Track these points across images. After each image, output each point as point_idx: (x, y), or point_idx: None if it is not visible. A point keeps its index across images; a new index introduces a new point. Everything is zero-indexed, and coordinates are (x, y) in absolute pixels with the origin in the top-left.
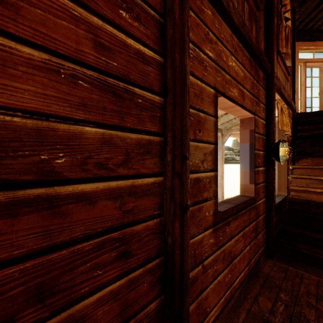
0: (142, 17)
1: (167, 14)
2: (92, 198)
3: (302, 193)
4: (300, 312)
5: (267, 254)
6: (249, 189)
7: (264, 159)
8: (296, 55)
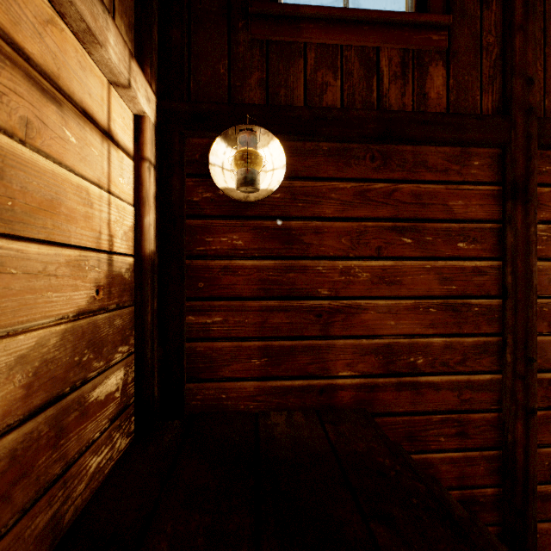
0: (478, 236)
1: (507, 221)
2: (438, 386)
3: None
4: None
5: None
6: None
7: None
8: None
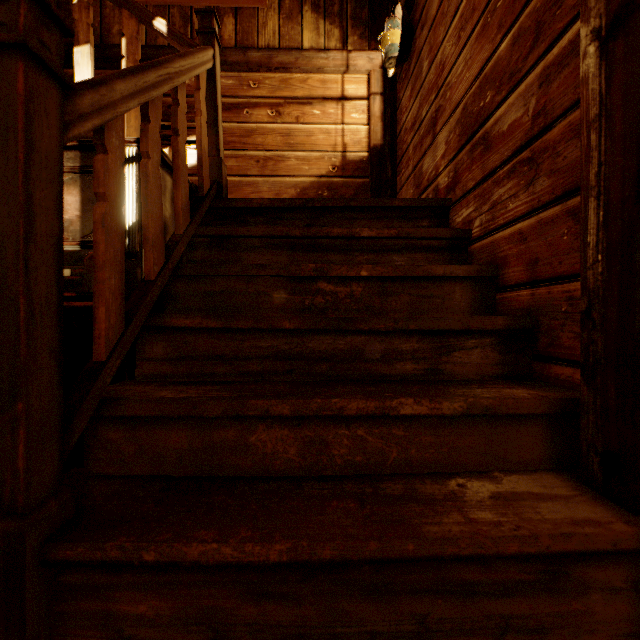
0: None
1: None
2: (505, 120)
3: None
4: None
5: None
6: None
7: None
8: None
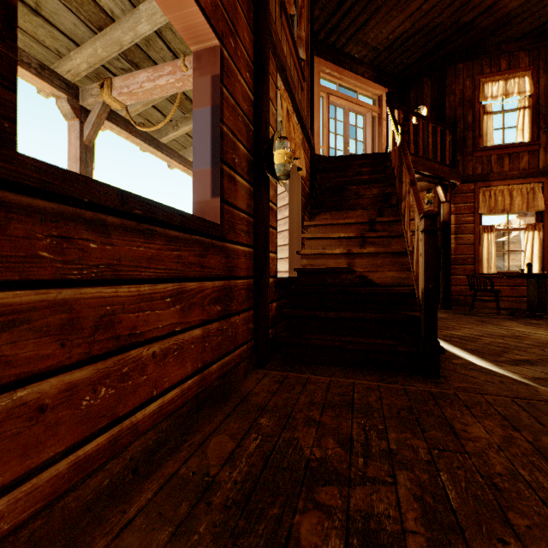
0: None
1: None
2: None
3: (317, 260)
4: (290, 439)
5: (257, 360)
6: (210, 209)
7: (251, 170)
8: (317, 78)
